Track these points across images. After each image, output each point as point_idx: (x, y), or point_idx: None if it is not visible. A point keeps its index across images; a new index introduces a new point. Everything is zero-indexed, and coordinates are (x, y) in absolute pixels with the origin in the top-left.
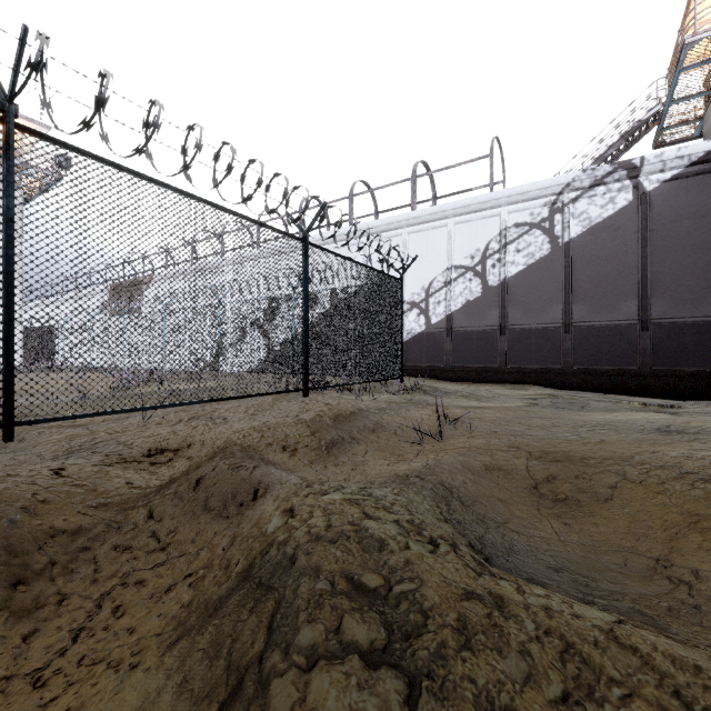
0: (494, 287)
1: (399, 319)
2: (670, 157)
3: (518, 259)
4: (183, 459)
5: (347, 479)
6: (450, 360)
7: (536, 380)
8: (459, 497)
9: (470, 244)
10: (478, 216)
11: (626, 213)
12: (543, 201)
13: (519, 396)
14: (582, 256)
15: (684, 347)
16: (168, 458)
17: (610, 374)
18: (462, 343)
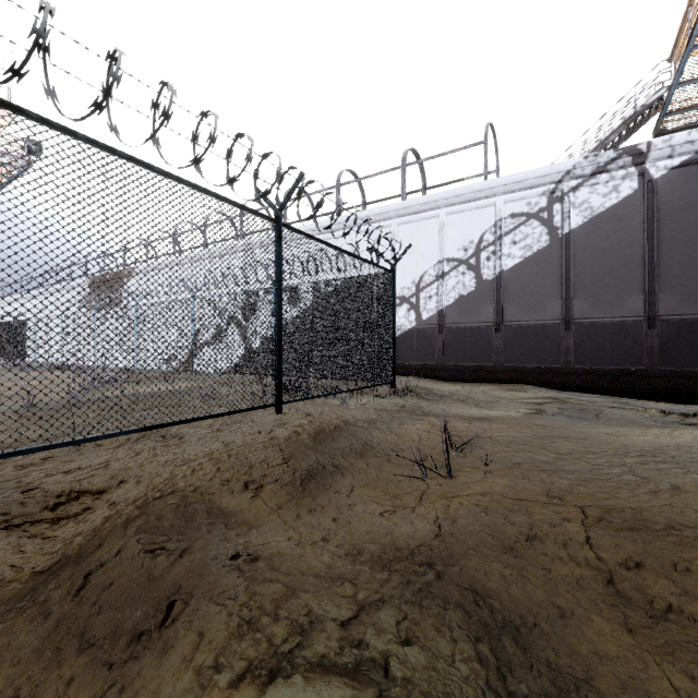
0: (489, 281)
1: (390, 316)
2: (679, 141)
3: (514, 251)
4: (105, 508)
5: (325, 539)
6: (442, 358)
7: (534, 380)
8: (505, 622)
9: (463, 236)
10: (471, 206)
11: (630, 203)
12: (541, 190)
13: (520, 399)
14: (583, 248)
15: (695, 345)
16: (83, 507)
17: (614, 375)
18: (455, 340)
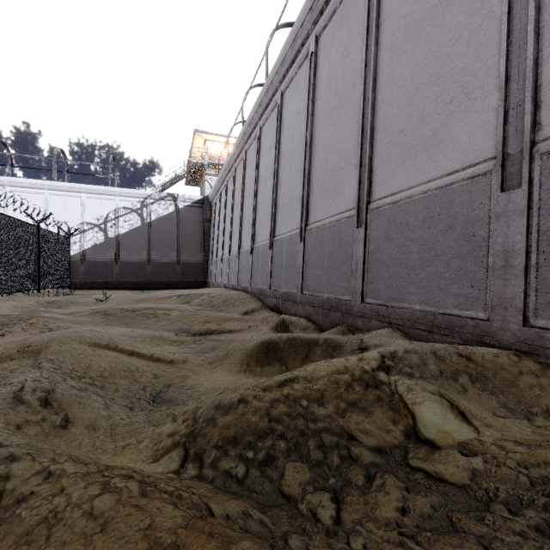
0: (112, 238)
1: (69, 257)
2: (187, 197)
3: (125, 225)
4: None
5: None
6: (84, 278)
7: (134, 287)
8: None
9: (97, 212)
10: (102, 197)
11: (172, 215)
12: (138, 200)
13: (127, 293)
14: (156, 230)
15: (191, 272)
16: None
17: (166, 283)
18: (92, 268)
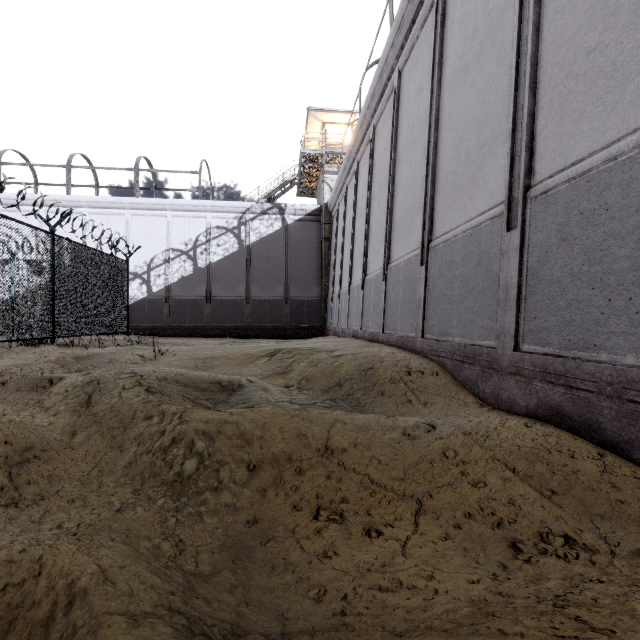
0: (203, 268)
1: (126, 289)
2: (298, 208)
3: (219, 251)
4: None
5: None
6: (169, 321)
7: (229, 334)
8: None
9: (185, 234)
10: (191, 214)
11: (278, 234)
12: (235, 215)
13: (215, 343)
14: (257, 255)
15: (304, 313)
16: None
17: (270, 329)
18: (179, 308)
